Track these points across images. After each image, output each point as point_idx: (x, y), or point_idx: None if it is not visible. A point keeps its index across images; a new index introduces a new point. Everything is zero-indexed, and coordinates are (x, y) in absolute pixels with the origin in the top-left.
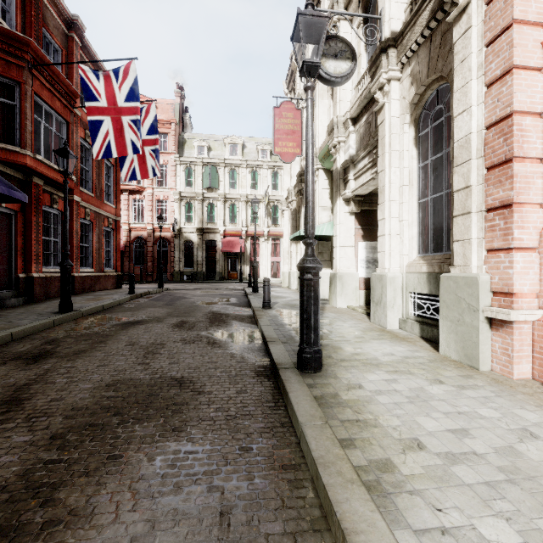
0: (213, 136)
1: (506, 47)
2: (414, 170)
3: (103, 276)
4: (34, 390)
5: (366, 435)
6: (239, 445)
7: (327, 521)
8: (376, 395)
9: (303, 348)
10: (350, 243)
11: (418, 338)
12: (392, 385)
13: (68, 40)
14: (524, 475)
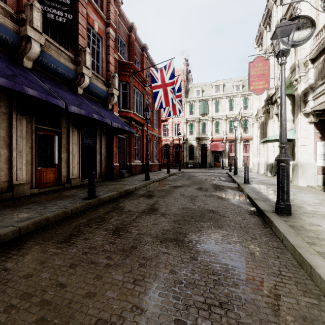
0: (205, 83)
1: None
2: None
3: (154, 164)
4: (157, 206)
5: (323, 243)
6: (250, 236)
7: (301, 266)
8: None
9: (279, 202)
10: (309, 142)
11: None
12: None
13: (142, 56)
14: None
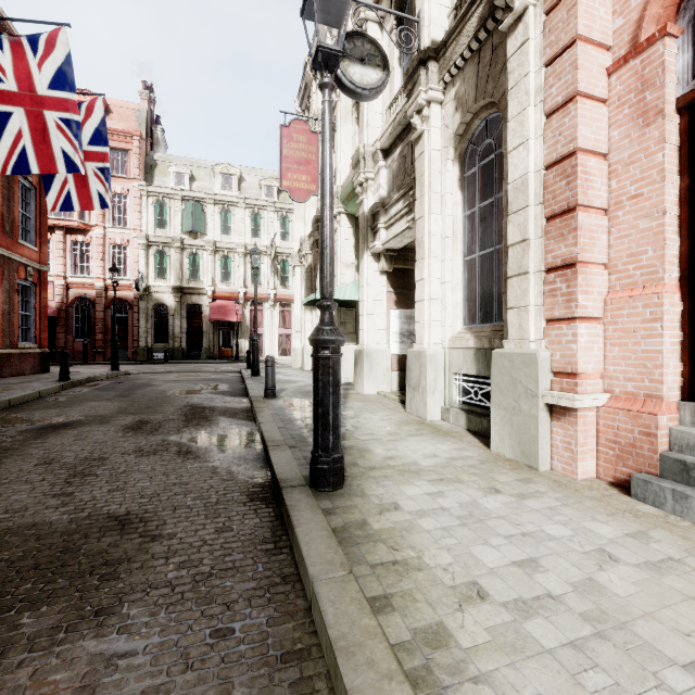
0: (197, 161)
1: (569, 69)
2: (459, 220)
3: (17, 354)
4: None
5: (408, 586)
6: (212, 626)
7: None
8: (418, 519)
9: (317, 456)
10: (381, 310)
11: (465, 431)
12: (438, 501)
13: None
14: (614, 622)
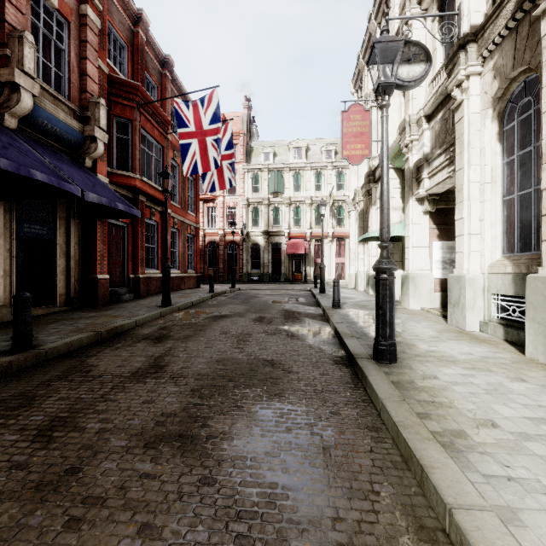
0: (278, 142)
1: None
2: (497, 167)
3: (187, 276)
4: (167, 360)
5: (441, 412)
6: (329, 410)
7: (407, 465)
8: (451, 385)
9: (378, 341)
10: (424, 243)
11: (502, 341)
12: (468, 379)
13: (162, 77)
14: None
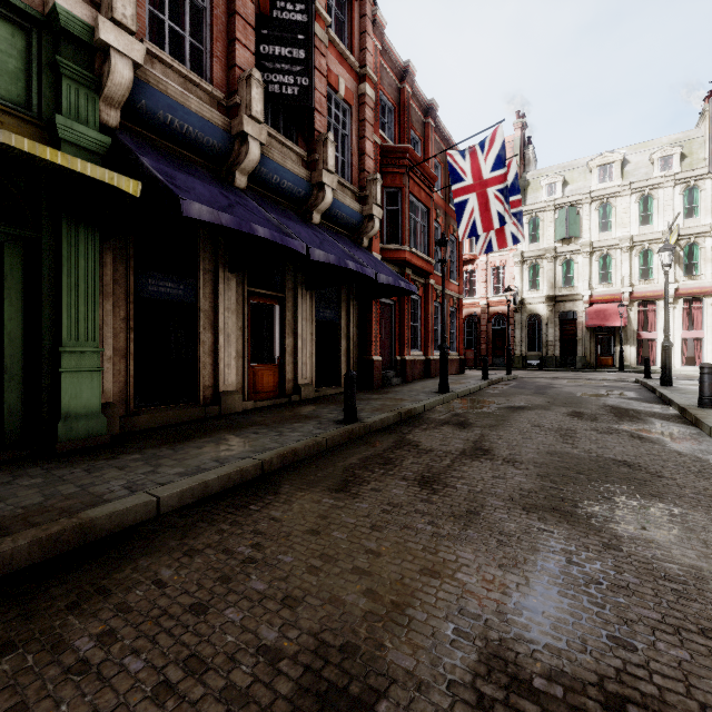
0: (569, 163)
1: None
2: None
3: (449, 359)
4: (488, 446)
5: None
6: None
7: None
8: None
9: None
10: None
11: None
12: None
13: (424, 127)
14: None
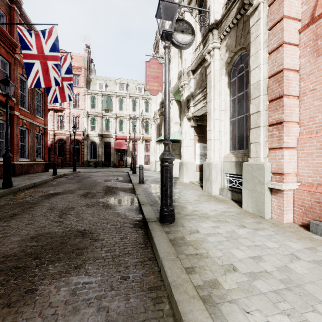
0: (109, 78)
1: (280, 31)
2: (227, 102)
3: (36, 163)
4: None
5: (202, 264)
6: (121, 275)
7: None
8: (207, 237)
9: (163, 208)
10: (191, 144)
11: (230, 200)
12: (216, 230)
13: (10, 9)
14: (295, 284)
